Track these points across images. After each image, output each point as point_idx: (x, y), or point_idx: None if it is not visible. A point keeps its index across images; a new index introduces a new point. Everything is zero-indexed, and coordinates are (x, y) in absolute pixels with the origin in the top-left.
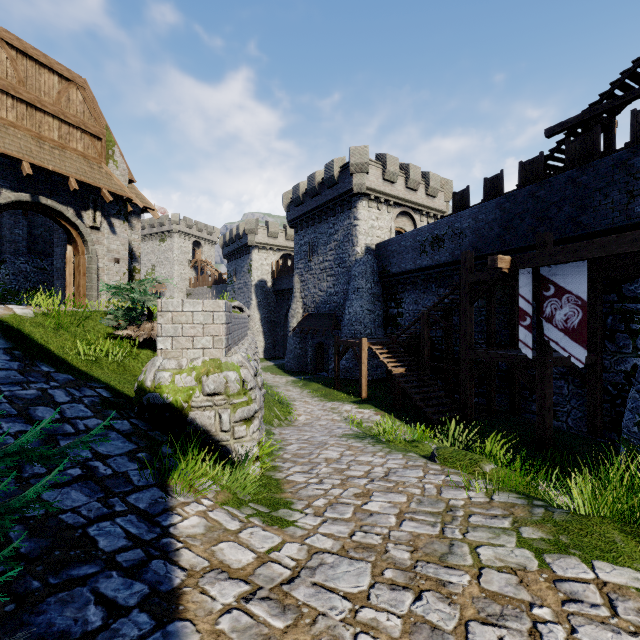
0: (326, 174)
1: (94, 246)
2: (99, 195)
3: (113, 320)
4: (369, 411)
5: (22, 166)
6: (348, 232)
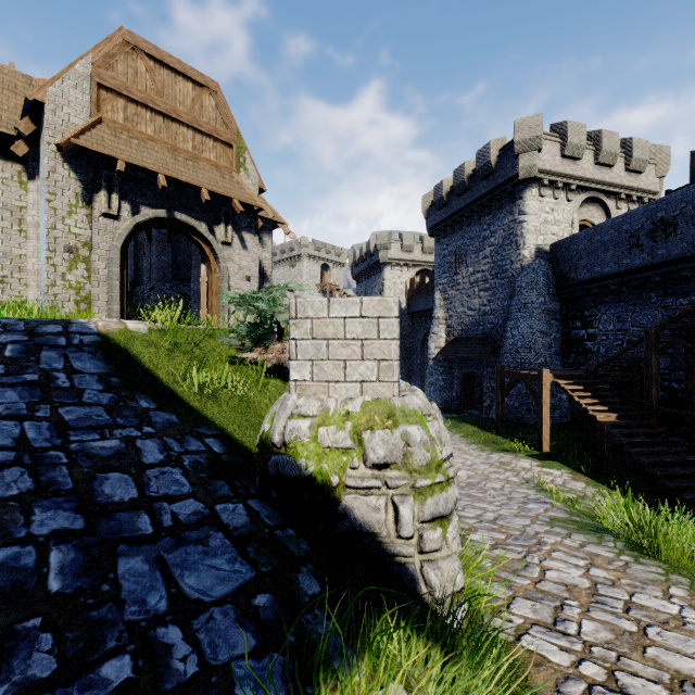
0: (479, 162)
1: (225, 263)
2: (230, 208)
3: (236, 339)
4: (560, 473)
5: (158, 179)
6: (510, 232)
